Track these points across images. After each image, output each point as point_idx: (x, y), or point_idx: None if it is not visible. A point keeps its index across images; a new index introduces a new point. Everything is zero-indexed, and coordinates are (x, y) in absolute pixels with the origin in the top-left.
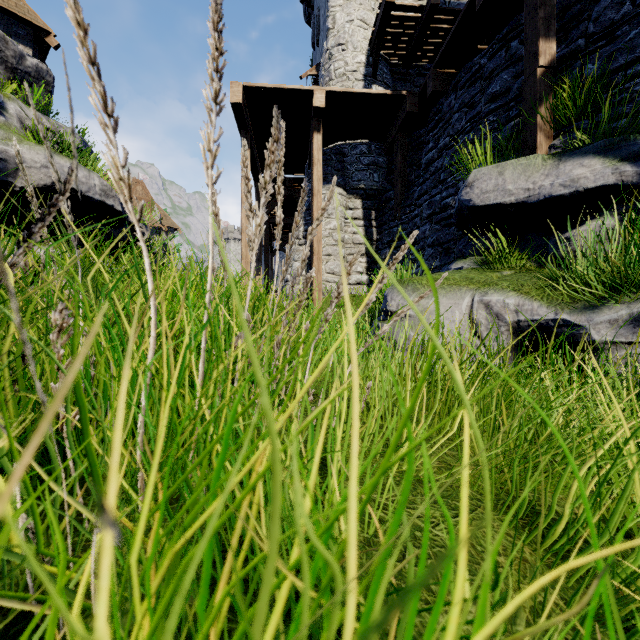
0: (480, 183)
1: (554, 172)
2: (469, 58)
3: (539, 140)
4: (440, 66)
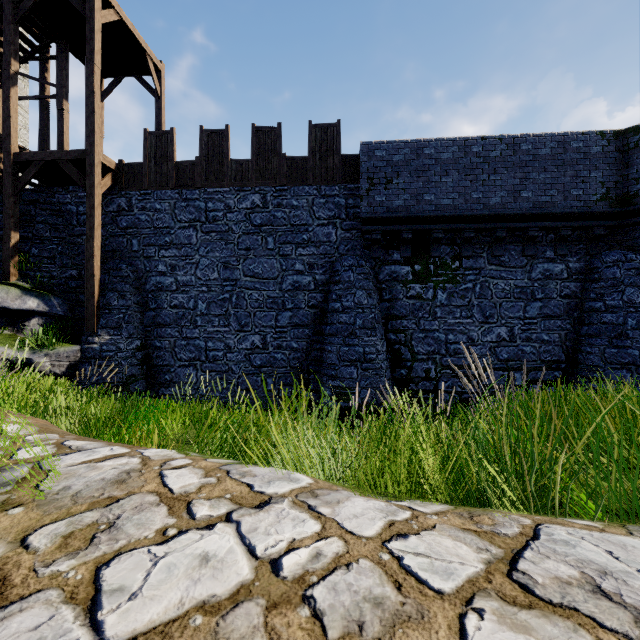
0: None
1: (20, 299)
2: None
3: (12, 274)
4: None
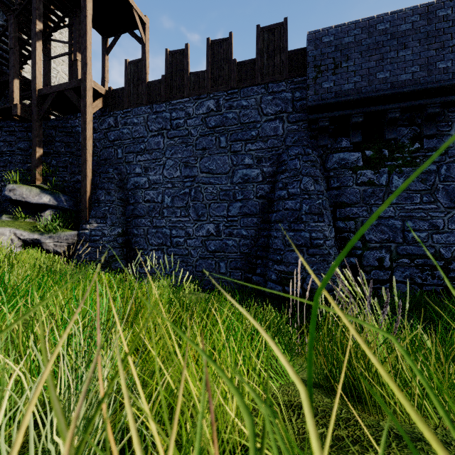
0: (13, 191)
1: (39, 196)
2: (9, 117)
3: (37, 179)
4: None
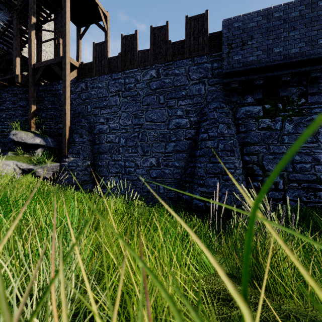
0: (16, 135)
1: (33, 138)
2: (13, 84)
3: (32, 126)
4: (1, 81)
